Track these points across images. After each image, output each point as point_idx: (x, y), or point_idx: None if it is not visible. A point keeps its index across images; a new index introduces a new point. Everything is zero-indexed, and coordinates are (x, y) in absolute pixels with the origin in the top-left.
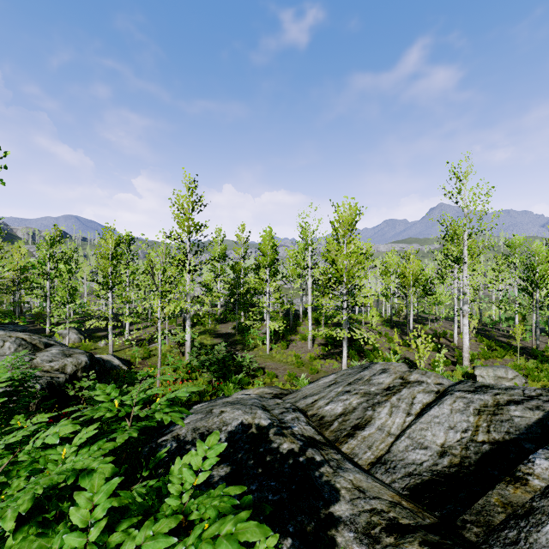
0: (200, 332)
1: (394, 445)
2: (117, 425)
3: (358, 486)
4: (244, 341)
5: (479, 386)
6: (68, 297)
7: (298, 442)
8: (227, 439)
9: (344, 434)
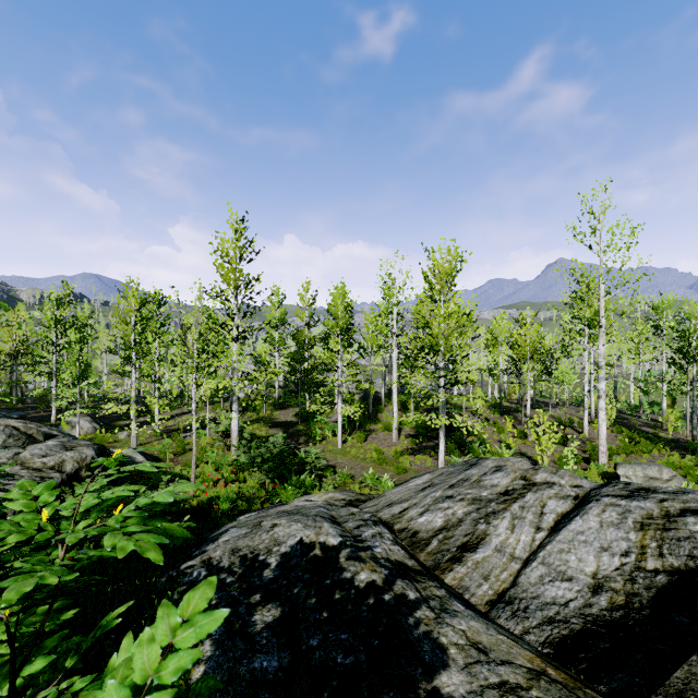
0: (252, 420)
1: (522, 575)
2: (48, 555)
3: (476, 642)
4: (309, 432)
5: (636, 489)
6: (78, 374)
7: (382, 570)
8: (279, 565)
9: (447, 557)
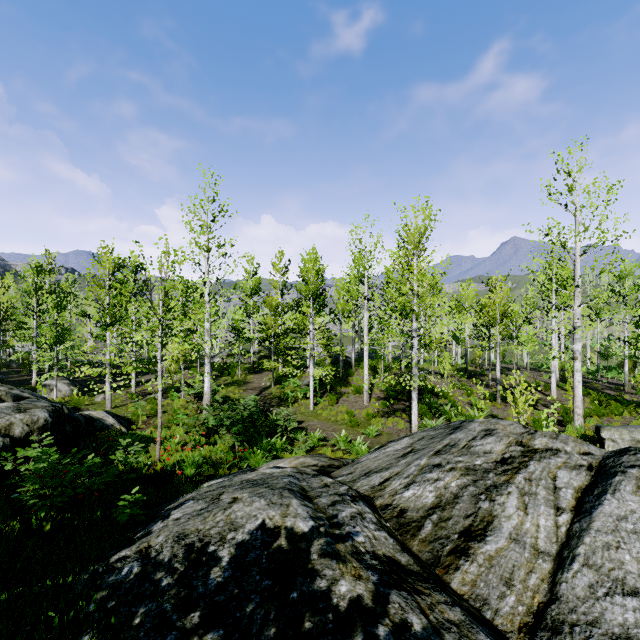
0: (226, 383)
1: (562, 583)
2: None
3: None
4: (282, 395)
5: None
6: (56, 338)
7: (369, 574)
8: (232, 561)
9: (448, 548)
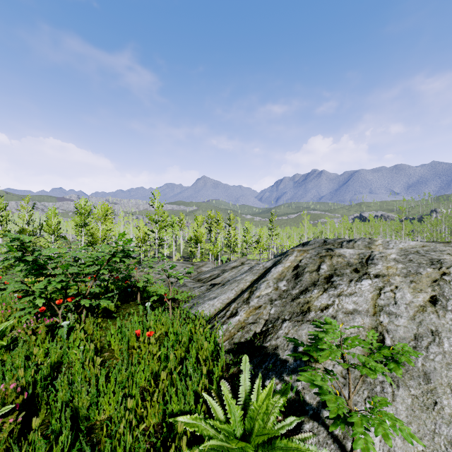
0: None
1: None
2: None
3: None
4: None
5: None
6: None
7: None
8: None
9: None
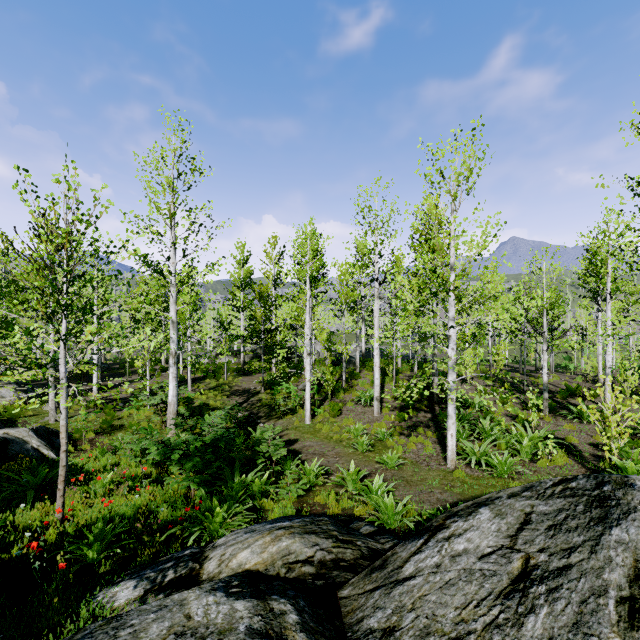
0: (209, 388)
1: None
2: None
3: None
4: (273, 402)
5: None
6: None
7: None
8: None
9: None
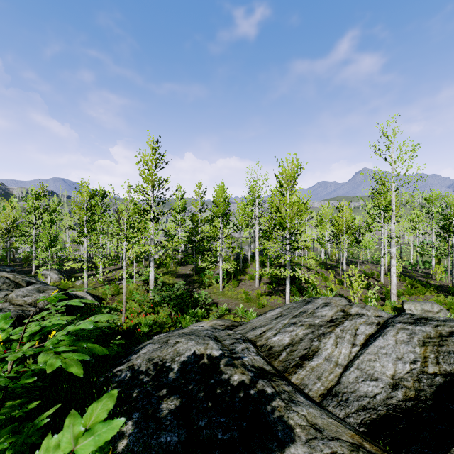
0: (163, 273)
1: (343, 376)
2: (3, 367)
3: (314, 424)
4: (201, 281)
5: (418, 318)
6: (49, 242)
7: (249, 373)
8: (179, 369)
9: (292, 364)
